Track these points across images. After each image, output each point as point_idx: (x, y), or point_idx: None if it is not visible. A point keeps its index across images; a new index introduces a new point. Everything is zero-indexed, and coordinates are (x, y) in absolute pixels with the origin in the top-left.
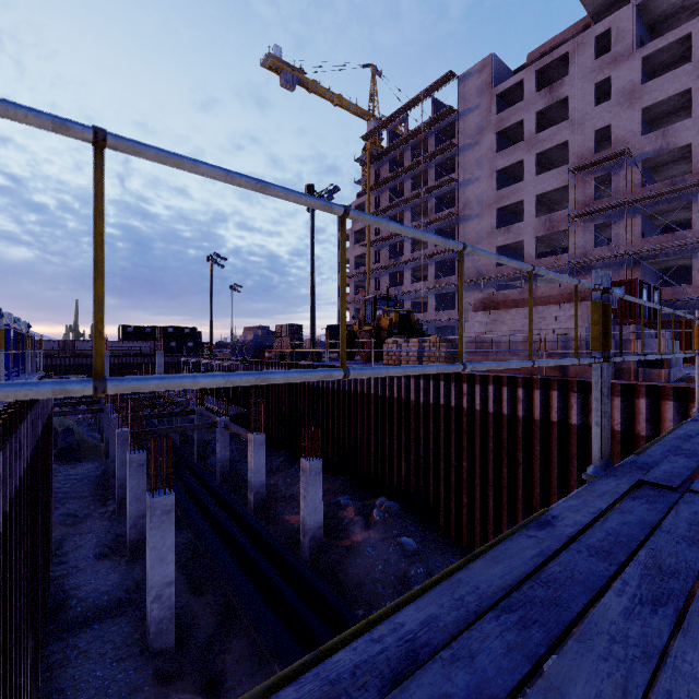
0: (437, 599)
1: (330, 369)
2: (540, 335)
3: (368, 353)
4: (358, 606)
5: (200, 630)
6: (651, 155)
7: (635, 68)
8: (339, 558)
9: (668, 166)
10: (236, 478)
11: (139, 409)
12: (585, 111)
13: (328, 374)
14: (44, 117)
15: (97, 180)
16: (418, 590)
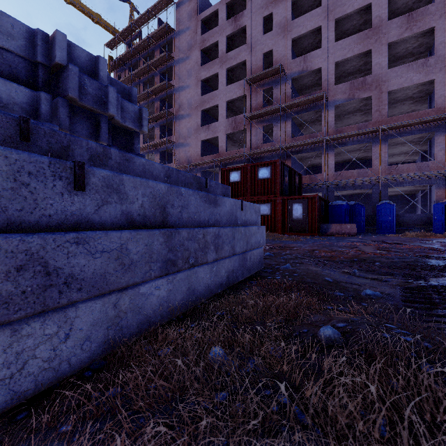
0: None
1: None
2: None
3: None
4: None
5: None
6: (297, 75)
7: (287, 7)
8: None
9: (310, 90)
10: None
11: None
12: (257, 38)
13: None
14: None
15: None
16: None
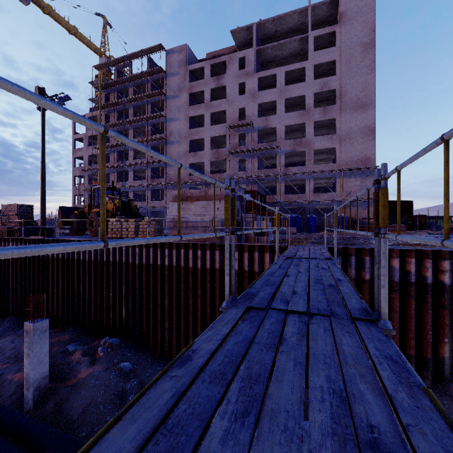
0: None
1: None
2: (210, 218)
3: (96, 229)
4: (82, 430)
5: None
6: (262, 128)
7: (255, 82)
8: (64, 397)
9: (268, 136)
10: None
11: None
12: (234, 97)
13: None
14: None
15: None
16: None
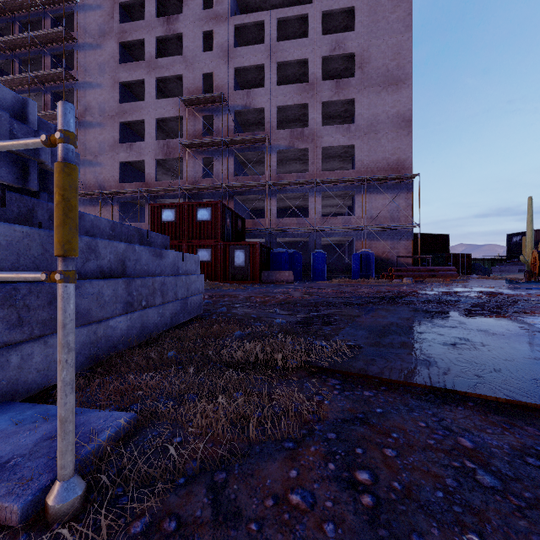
0: None
1: None
2: None
3: None
4: None
5: None
6: (240, 109)
7: (230, 31)
8: None
9: (253, 128)
10: None
11: None
12: (196, 53)
13: None
14: None
15: None
16: None
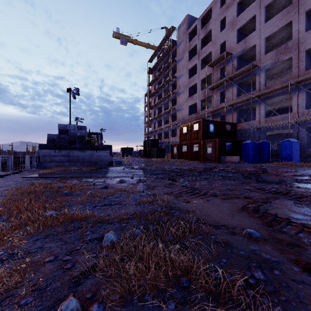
0: None
1: None
2: None
3: None
4: None
5: None
6: (240, 53)
7: (234, 9)
8: None
9: None
10: None
11: None
12: (217, 35)
13: None
14: None
15: None
16: None
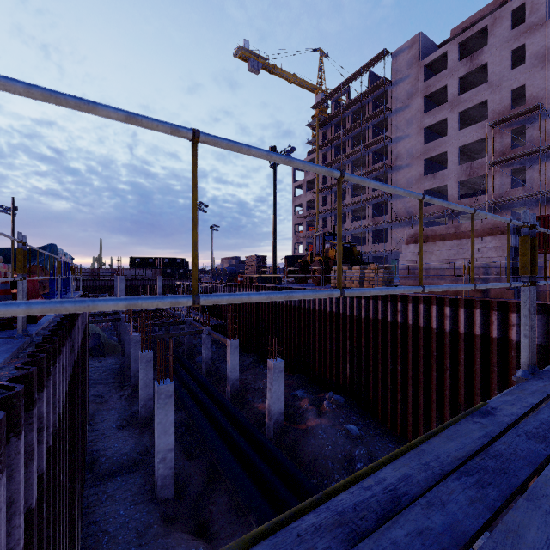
0: (408, 463)
1: (331, 290)
2: (464, 263)
3: (318, 278)
4: (313, 477)
5: (192, 486)
6: None
7: (548, 34)
8: (297, 438)
9: None
10: (216, 373)
11: (147, 319)
12: (503, 74)
13: (330, 293)
14: (167, 125)
15: (194, 164)
16: (390, 456)
